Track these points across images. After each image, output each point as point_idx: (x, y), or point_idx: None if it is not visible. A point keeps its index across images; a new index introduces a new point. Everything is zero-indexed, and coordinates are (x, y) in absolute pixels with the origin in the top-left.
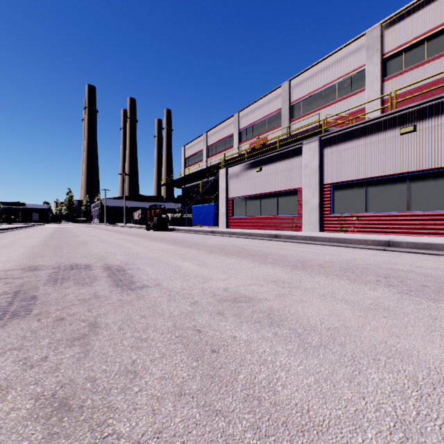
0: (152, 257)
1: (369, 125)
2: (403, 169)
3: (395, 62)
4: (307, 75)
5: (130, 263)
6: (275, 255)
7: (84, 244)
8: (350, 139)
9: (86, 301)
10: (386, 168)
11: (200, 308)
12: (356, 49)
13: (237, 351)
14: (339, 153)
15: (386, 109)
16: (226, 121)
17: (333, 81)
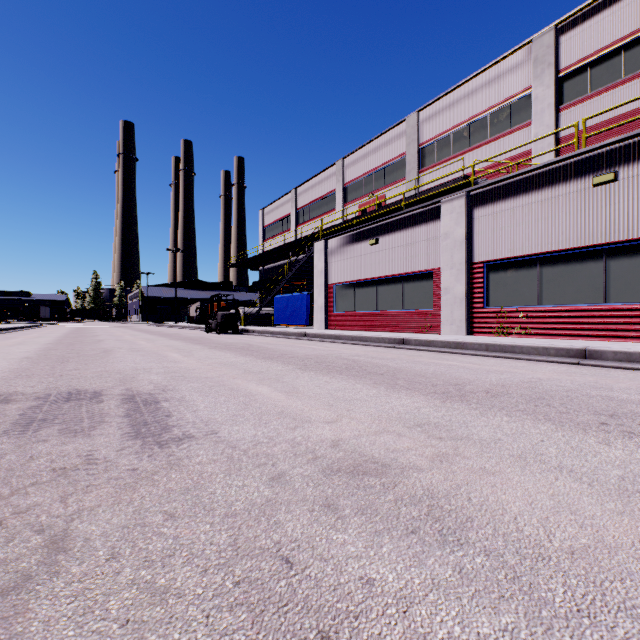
0: (208, 376)
1: (544, 173)
2: (597, 239)
3: (576, 83)
4: (445, 104)
5: (170, 389)
6: (409, 373)
7: (106, 354)
8: (514, 193)
9: (65, 473)
10: (571, 237)
11: (290, 491)
12: (518, 64)
13: (384, 638)
14: (497, 216)
15: (562, 152)
16: (324, 172)
17: (483, 112)
